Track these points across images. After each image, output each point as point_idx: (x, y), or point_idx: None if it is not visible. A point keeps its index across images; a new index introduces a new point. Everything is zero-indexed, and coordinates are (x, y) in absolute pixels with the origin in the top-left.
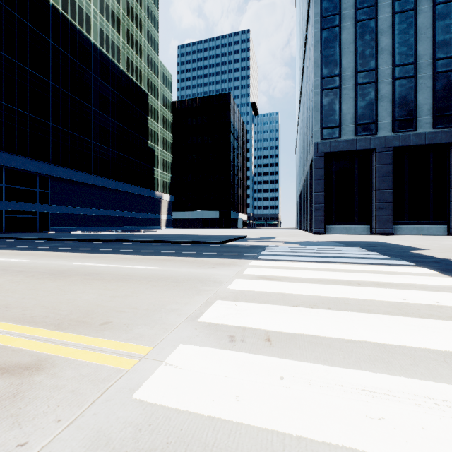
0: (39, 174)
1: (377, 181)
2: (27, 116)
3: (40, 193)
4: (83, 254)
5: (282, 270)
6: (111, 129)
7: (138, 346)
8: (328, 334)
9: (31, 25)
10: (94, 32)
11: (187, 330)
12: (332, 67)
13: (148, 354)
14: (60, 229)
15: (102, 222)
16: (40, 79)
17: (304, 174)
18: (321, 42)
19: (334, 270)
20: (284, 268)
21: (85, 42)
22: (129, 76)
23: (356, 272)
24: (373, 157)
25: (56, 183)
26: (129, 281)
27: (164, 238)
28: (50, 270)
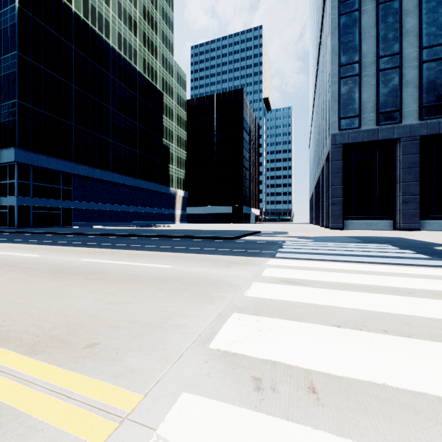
0: (62, 172)
1: (401, 172)
2: (52, 118)
3: (64, 190)
4: (95, 249)
5: (307, 271)
6: (129, 128)
7: (123, 392)
8: (404, 383)
9: (55, 33)
10: (112, 36)
11: (194, 362)
12: (351, 54)
13: (135, 410)
14: (81, 224)
15: (120, 217)
16: (64, 83)
17: (320, 168)
18: (339, 29)
19: (369, 273)
20: (309, 269)
21: (104, 46)
22: (145, 77)
23: (398, 276)
24: (396, 147)
25: (78, 181)
26: (133, 282)
27: (177, 233)
28: (56, 267)
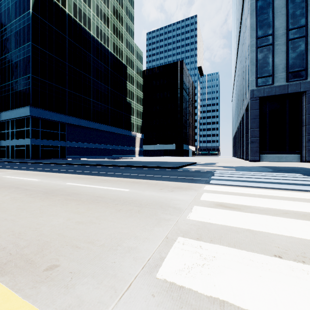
0: (60, 122)
1: (307, 117)
2: (53, 85)
3: (61, 134)
4: (77, 175)
5: (237, 196)
6: (103, 91)
7: None
8: None
9: (55, 28)
10: (93, 29)
11: (141, 296)
12: (266, 29)
13: None
14: (72, 157)
15: (98, 152)
16: (61, 62)
17: (240, 116)
18: (256, 10)
19: (292, 199)
20: (239, 194)
21: (87, 36)
22: (115, 55)
23: None
24: (303, 98)
25: (70, 128)
26: (99, 203)
27: (136, 163)
28: (46, 189)
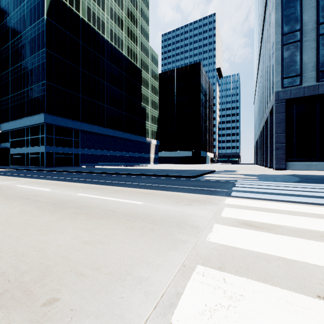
0: (74, 129)
1: None
2: (67, 92)
3: (74, 141)
4: (89, 185)
5: (264, 213)
6: (118, 96)
7: None
8: None
9: (69, 33)
10: (106, 32)
11: None
12: (292, 24)
13: None
14: (86, 164)
15: (112, 160)
16: (74, 67)
17: (264, 120)
18: (282, 4)
19: None
20: (265, 210)
21: (101, 40)
22: (129, 59)
23: None
24: None
25: (83, 134)
26: (110, 219)
27: (150, 172)
28: (56, 201)
